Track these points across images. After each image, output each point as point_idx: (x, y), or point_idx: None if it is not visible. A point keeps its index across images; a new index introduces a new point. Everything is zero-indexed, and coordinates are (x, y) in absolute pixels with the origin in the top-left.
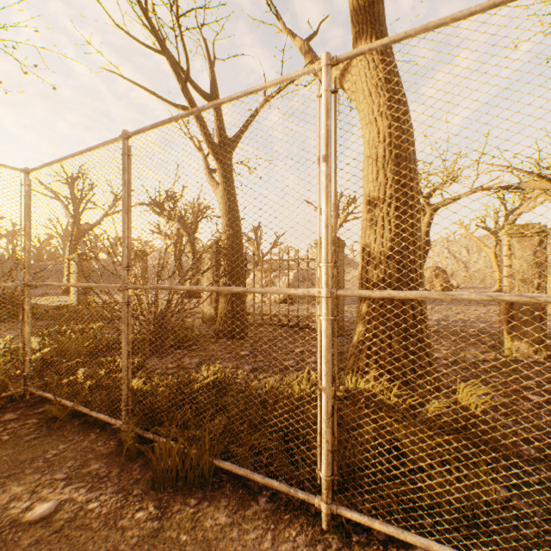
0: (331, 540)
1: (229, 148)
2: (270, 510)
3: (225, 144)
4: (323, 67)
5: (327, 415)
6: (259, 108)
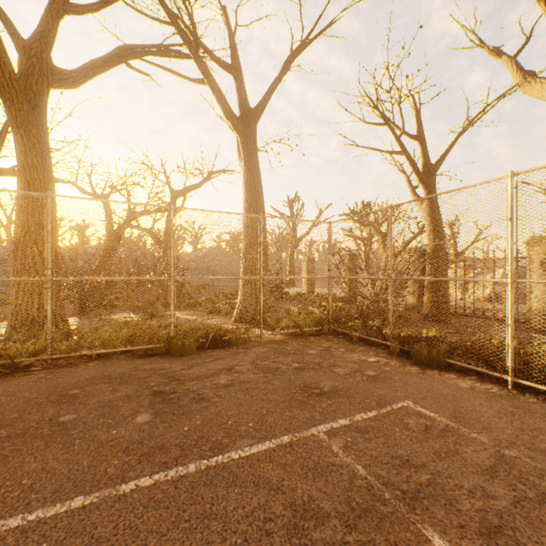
0: (513, 391)
1: (432, 171)
2: (478, 380)
3: (429, 169)
4: (508, 177)
5: (511, 336)
6: (461, 133)
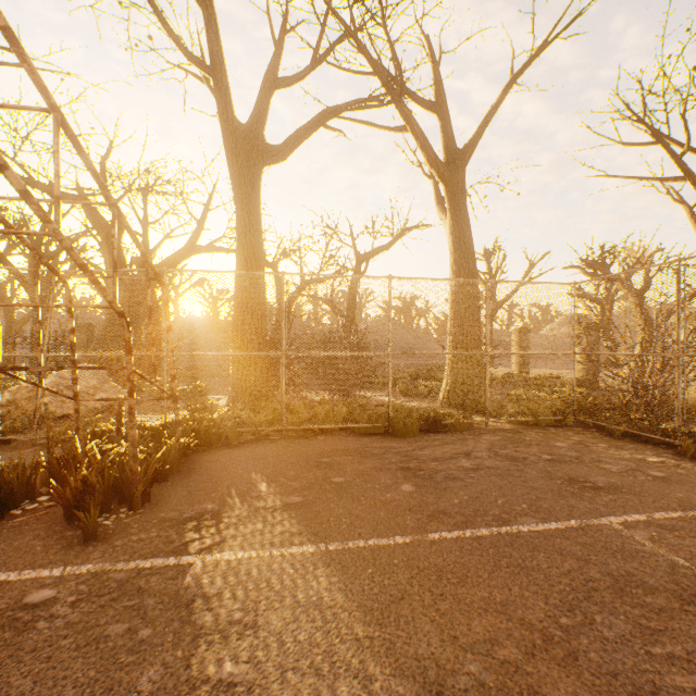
0: None
1: None
2: None
3: None
4: None
5: None
6: None
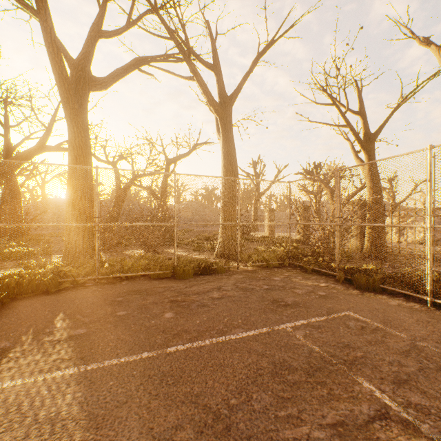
0: (431, 308)
1: (372, 140)
2: (404, 300)
3: (369, 137)
4: (427, 149)
5: (429, 268)
6: (396, 109)
